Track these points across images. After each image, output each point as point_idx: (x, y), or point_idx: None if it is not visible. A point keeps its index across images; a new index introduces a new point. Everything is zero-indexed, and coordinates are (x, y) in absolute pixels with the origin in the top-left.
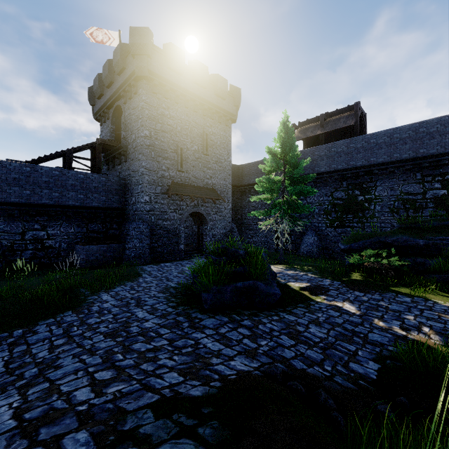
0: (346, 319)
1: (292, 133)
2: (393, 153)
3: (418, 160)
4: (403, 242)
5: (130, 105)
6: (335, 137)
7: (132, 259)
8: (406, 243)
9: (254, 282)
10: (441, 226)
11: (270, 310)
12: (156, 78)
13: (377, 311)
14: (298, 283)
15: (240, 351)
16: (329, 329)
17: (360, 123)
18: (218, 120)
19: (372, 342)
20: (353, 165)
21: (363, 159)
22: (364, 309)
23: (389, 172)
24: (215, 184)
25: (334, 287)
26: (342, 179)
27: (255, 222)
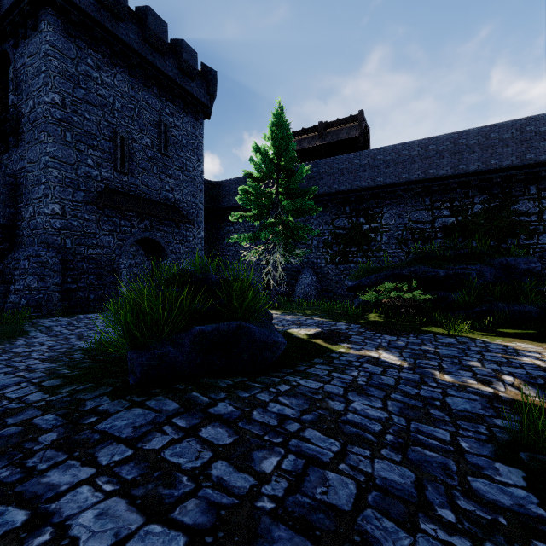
0: (398, 376)
1: (289, 129)
2: (401, 173)
3: (427, 182)
4: (421, 273)
5: (24, 50)
6: (335, 154)
7: (22, 309)
8: (425, 274)
9: (238, 323)
10: (458, 255)
11: (270, 374)
12: (73, 10)
13: (428, 359)
14: (304, 330)
15: (200, 525)
16: (383, 398)
17: (364, 139)
18: (184, 108)
19: (463, 415)
20: (358, 186)
21: (369, 179)
22: (409, 357)
23: (397, 195)
24: (179, 200)
25: (354, 331)
26: (344, 204)
27: (236, 259)
